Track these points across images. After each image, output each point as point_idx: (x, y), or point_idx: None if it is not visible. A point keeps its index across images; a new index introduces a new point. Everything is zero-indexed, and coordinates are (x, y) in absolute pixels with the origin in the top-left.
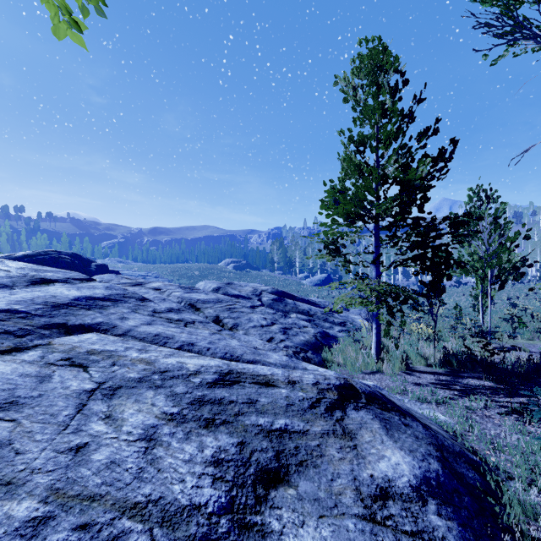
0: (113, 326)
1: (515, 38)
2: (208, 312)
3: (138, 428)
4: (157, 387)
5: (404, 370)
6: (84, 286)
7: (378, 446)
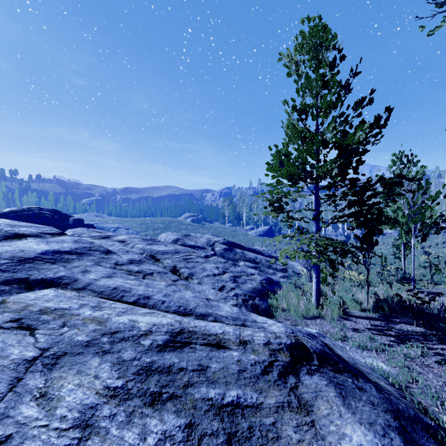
0: (74, 280)
1: None
2: (166, 262)
3: (74, 411)
4: (104, 353)
5: (342, 315)
6: (53, 241)
7: (336, 421)
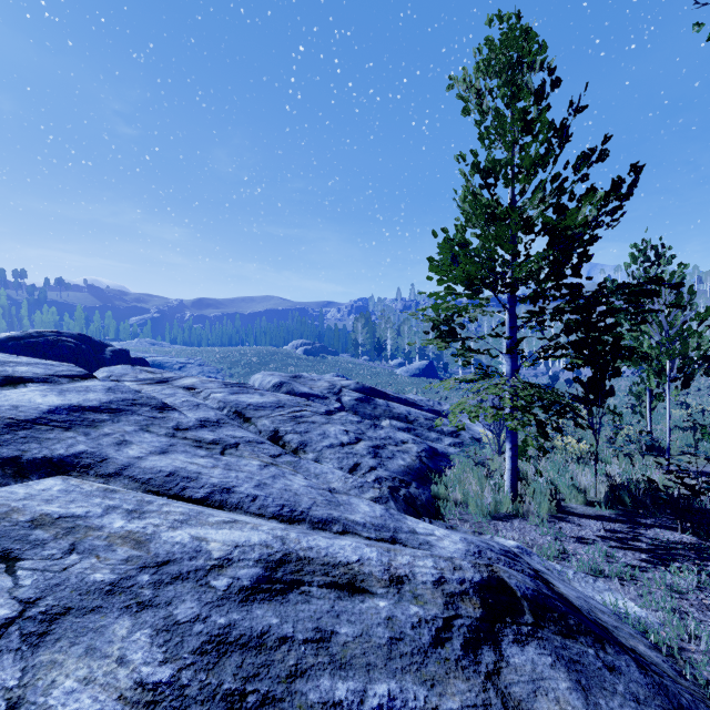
0: (101, 459)
1: None
2: (262, 424)
3: None
4: (141, 607)
5: (555, 513)
6: (71, 389)
7: None
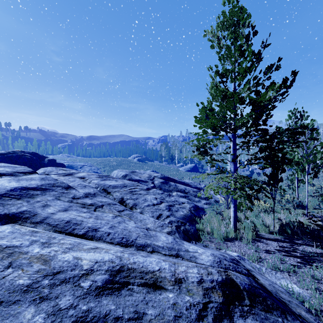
0: (34, 214)
1: None
2: (116, 195)
3: None
4: (41, 300)
5: (255, 238)
6: (23, 178)
7: None
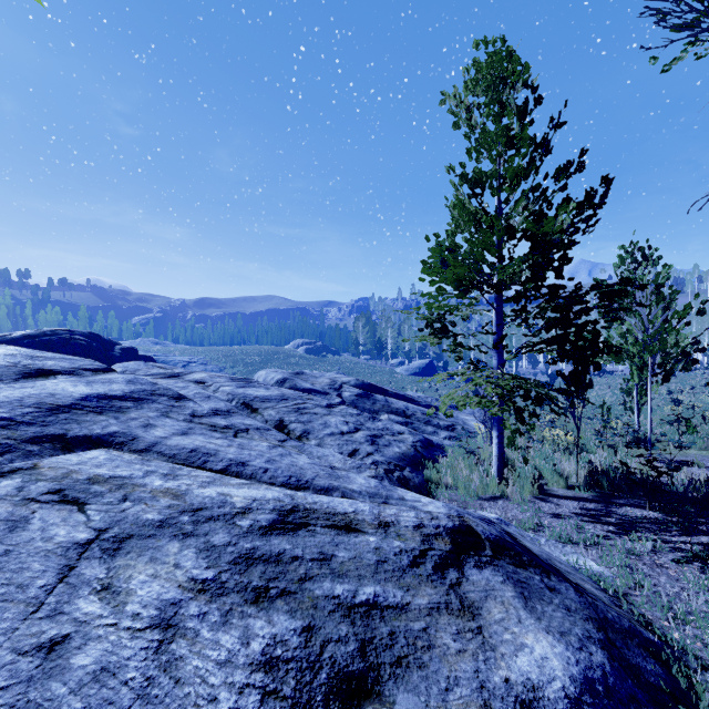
0: (133, 438)
1: (702, 29)
2: (268, 414)
3: (150, 608)
4: (186, 536)
5: (537, 495)
6: (96, 380)
7: (513, 628)
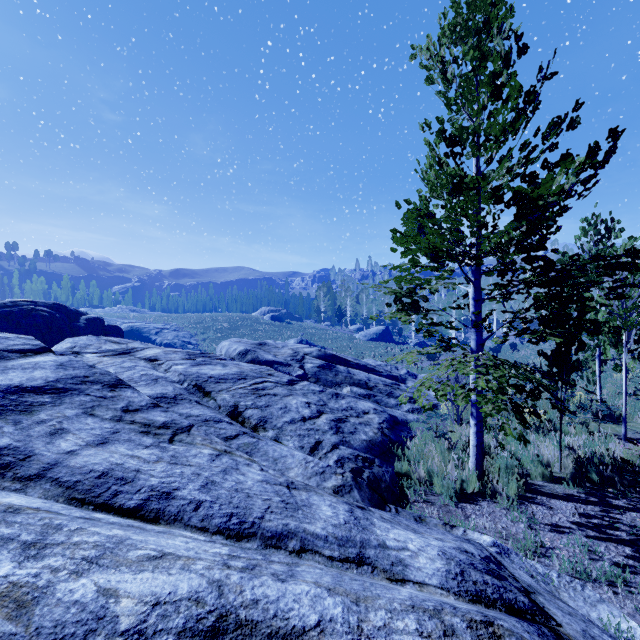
0: (25, 456)
1: None
2: (222, 398)
3: None
4: None
5: (523, 493)
6: (17, 366)
7: None
